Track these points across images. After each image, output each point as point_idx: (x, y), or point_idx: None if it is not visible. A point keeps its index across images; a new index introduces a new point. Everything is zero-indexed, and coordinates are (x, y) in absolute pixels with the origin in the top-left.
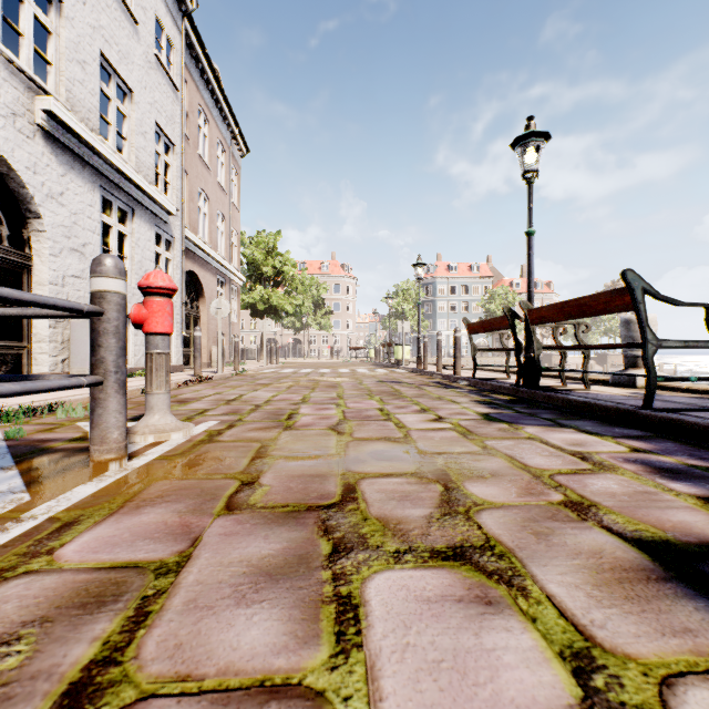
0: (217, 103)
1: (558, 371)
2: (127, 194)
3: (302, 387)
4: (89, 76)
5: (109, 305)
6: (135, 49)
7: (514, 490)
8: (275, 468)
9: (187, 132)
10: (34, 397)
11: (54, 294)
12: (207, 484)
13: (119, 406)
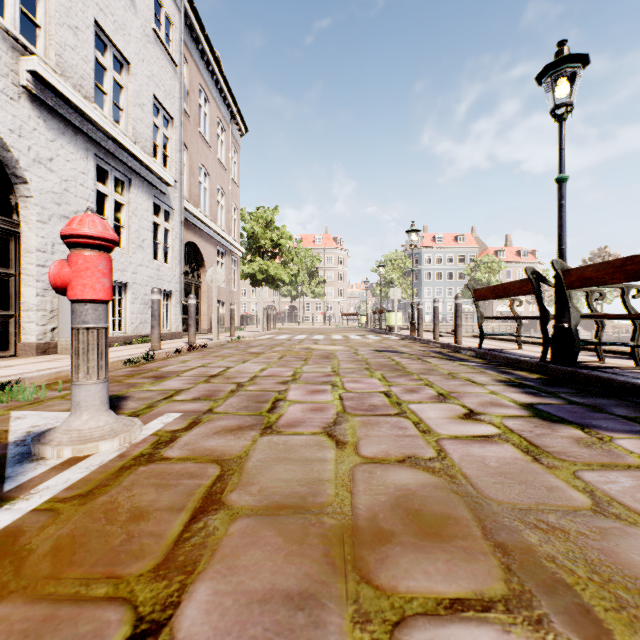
0: (217, 84)
1: (601, 345)
2: (124, 164)
3: (295, 357)
4: (81, 43)
5: None
6: (132, 21)
7: None
8: (222, 555)
9: (188, 109)
10: (1, 371)
11: (43, 261)
12: (57, 632)
13: None
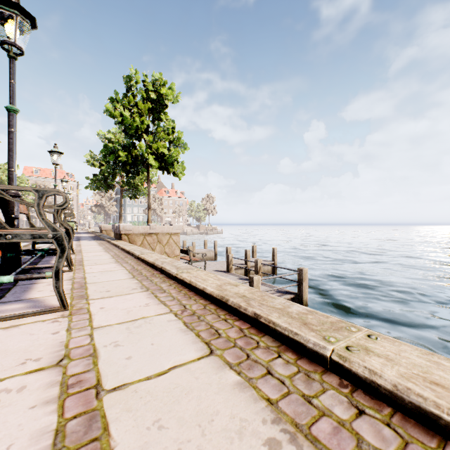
0: None
1: None
2: None
3: None
4: None
5: None
6: None
7: None
8: None
9: None
10: None
11: None
12: None
13: None
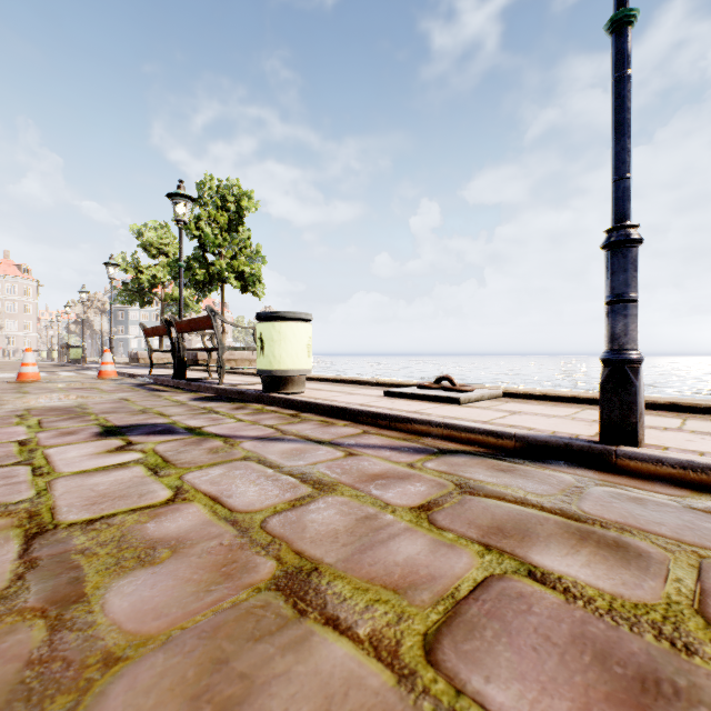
0: None
1: None
2: None
3: None
4: None
5: None
6: None
7: None
8: None
9: None
10: None
11: None
12: None
13: None
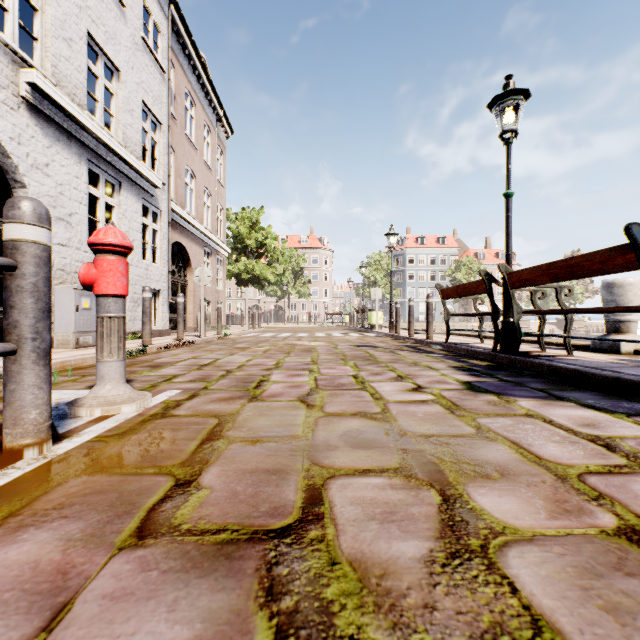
0: (203, 87)
1: (539, 336)
2: (114, 167)
3: (278, 351)
4: (75, 54)
5: (23, 257)
6: (122, 31)
7: (540, 503)
8: (224, 457)
9: (175, 113)
10: None
11: None
12: (131, 484)
13: (37, 379)
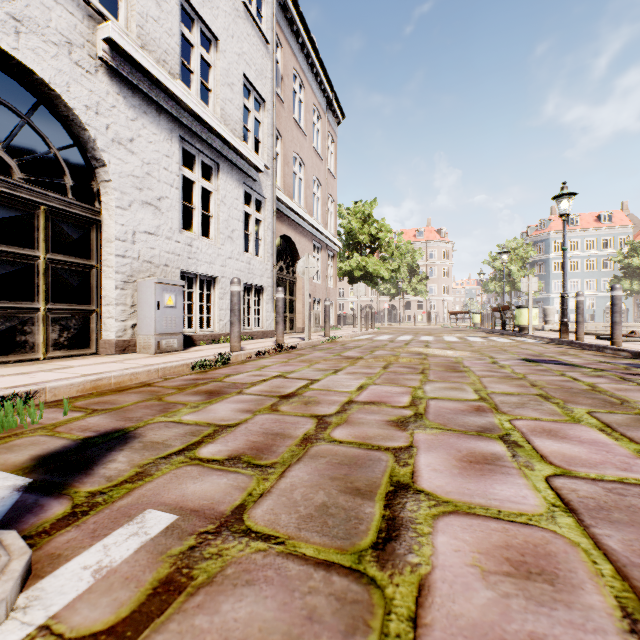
0: (312, 68)
1: None
2: (211, 147)
3: (405, 367)
4: (165, 15)
5: None
6: None
7: None
8: None
9: (282, 95)
10: (44, 375)
11: (122, 251)
12: None
13: None
